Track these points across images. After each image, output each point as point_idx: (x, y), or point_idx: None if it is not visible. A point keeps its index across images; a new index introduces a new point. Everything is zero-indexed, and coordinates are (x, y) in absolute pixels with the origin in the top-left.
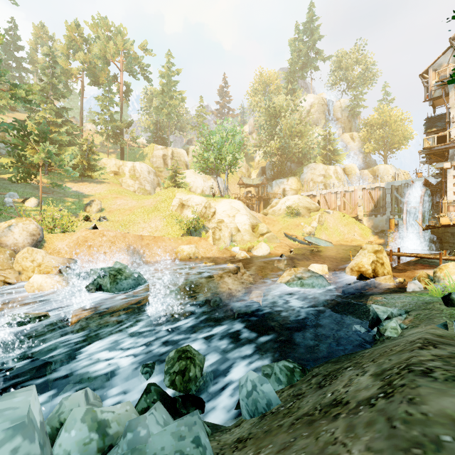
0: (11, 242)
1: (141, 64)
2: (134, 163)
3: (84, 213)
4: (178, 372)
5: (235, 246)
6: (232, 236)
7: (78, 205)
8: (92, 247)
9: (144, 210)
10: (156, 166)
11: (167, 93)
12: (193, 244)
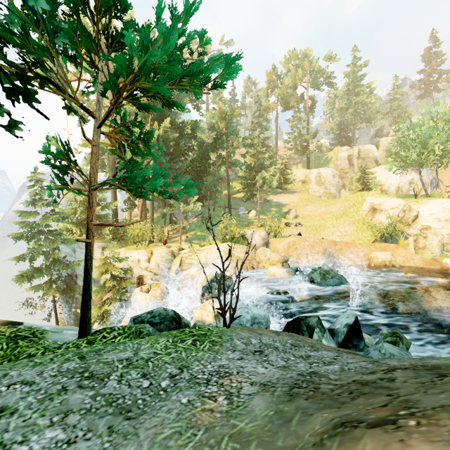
0: (253, 243)
1: (325, 74)
2: (319, 169)
3: (284, 220)
4: (390, 342)
5: (449, 257)
6: (443, 245)
7: (279, 214)
8: (298, 249)
9: (333, 216)
10: (341, 168)
11: (352, 91)
12: (388, 251)
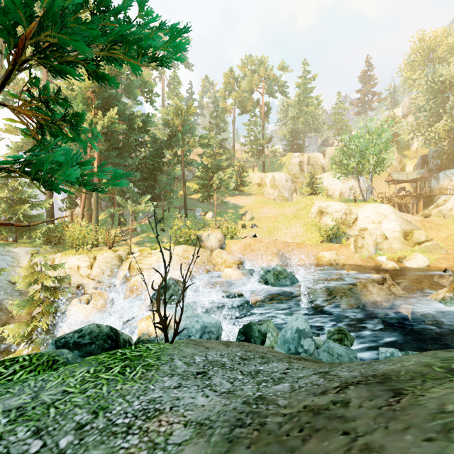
0: (209, 245)
1: (279, 83)
2: (274, 173)
3: (241, 221)
4: (337, 339)
5: (381, 255)
6: (377, 244)
7: (236, 215)
8: (253, 250)
9: (285, 218)
10: (293, 173)
11: (303, 101)
12: (333, 251)
